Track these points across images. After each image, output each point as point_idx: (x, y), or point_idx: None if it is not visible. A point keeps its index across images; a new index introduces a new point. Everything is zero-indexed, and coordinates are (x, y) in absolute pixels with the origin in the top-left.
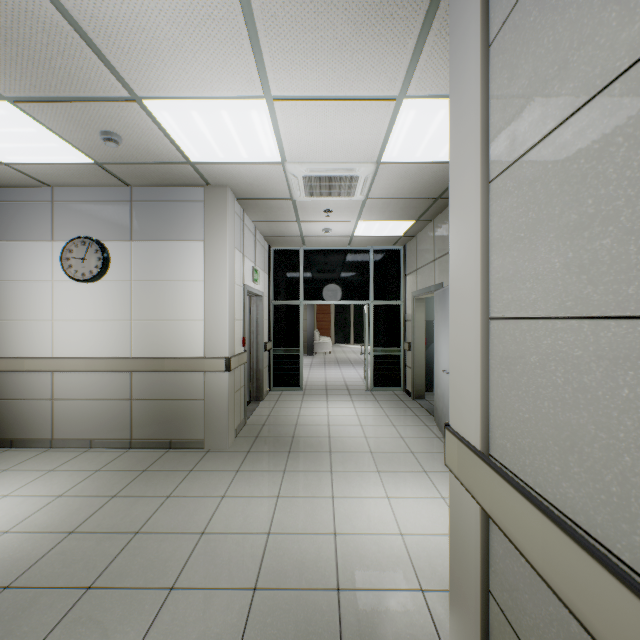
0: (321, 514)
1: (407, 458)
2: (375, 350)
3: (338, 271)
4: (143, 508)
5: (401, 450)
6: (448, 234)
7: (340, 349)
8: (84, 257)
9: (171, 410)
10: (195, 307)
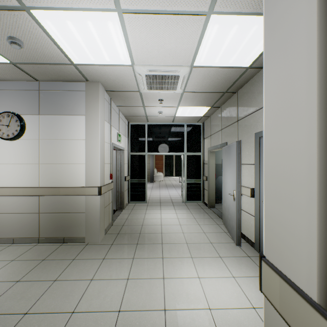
0: (156, 293)
1: (208, 247)
2: (187, 180)
3: (167, 136)
4: (35, 291)
5: (204, 241)
6: (230, 114)
7: (168, 179)
8: (8, 124)
9: (64, 219)
10: (79, 156)
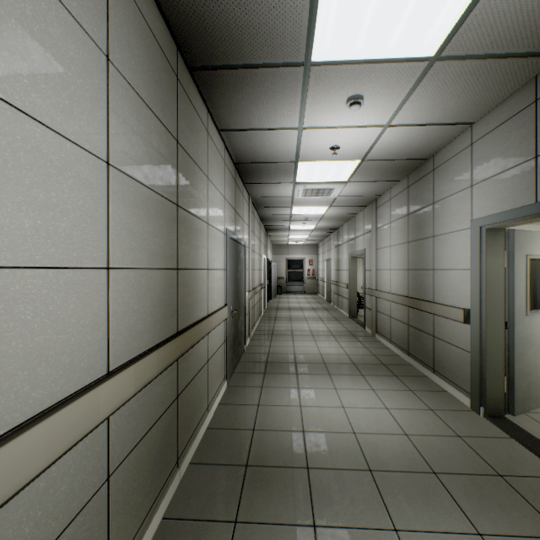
0: None
1: None
2: None
3: None
4: None
5: None
6: None
7: None
8: None
9: None
10: None
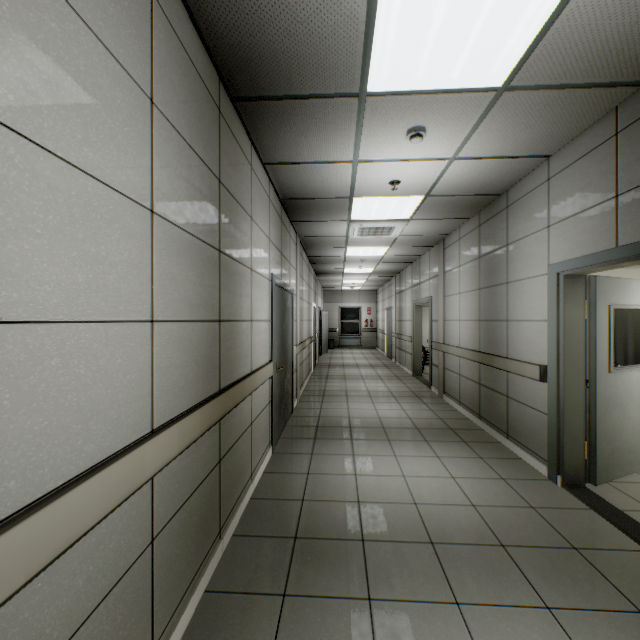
0: None
1: None
2: None
3: None
4: None
5: None
6: None
7: None
8: None
9: None
10: None
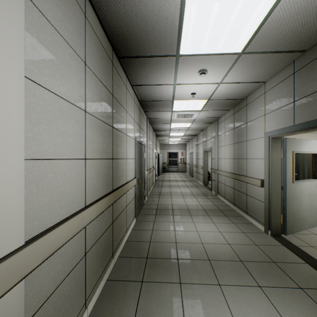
0: None
1: None
2: None
3: None
4: None
5: None
6: None
7: None
8: None
9: None
10: None
